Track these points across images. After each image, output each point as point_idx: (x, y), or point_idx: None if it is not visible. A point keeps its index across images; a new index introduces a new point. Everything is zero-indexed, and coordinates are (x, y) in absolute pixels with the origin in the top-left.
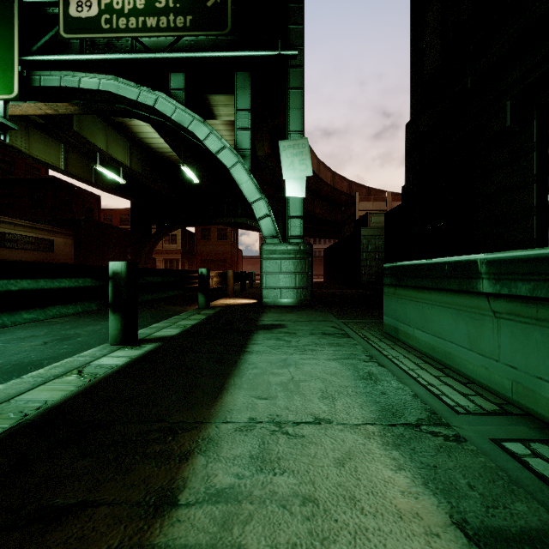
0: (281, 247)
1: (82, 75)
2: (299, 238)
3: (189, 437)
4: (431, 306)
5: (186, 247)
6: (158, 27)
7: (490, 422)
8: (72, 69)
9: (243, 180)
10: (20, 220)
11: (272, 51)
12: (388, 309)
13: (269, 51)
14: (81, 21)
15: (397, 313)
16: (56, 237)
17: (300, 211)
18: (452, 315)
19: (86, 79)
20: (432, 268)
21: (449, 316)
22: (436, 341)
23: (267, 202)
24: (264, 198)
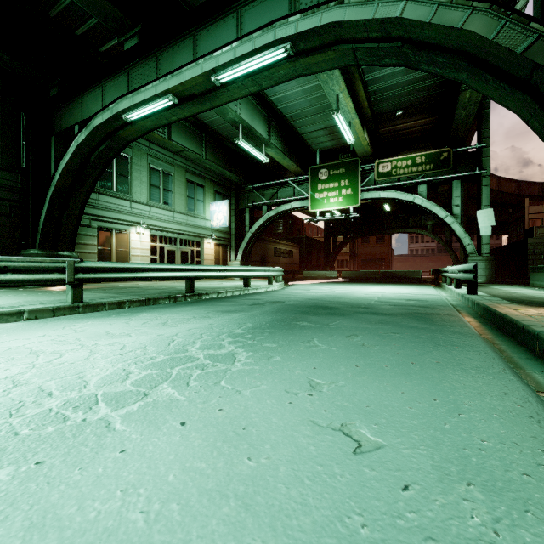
0: (478, 258)
1: (381, 192)
2: (487, 253)
3: (492, 288)
4: (539, 276)
5: (351, 250)
6: (417, 171)
7: (541, 288)
8: (377, 191)
9: (456, 229)
10: (284, 242)
11: (473, 172)
12: (530, 279)
13: (471, 173)
14: (383, 173)
15: (533, 279)
16: (293, 249)
17: (488, 241)
18: (542, 277)
19: (382, 193)
20: (539, 267)
21: (542, 277)
22: (540, 283)
23: (469, 238)
24: (468, 236)
